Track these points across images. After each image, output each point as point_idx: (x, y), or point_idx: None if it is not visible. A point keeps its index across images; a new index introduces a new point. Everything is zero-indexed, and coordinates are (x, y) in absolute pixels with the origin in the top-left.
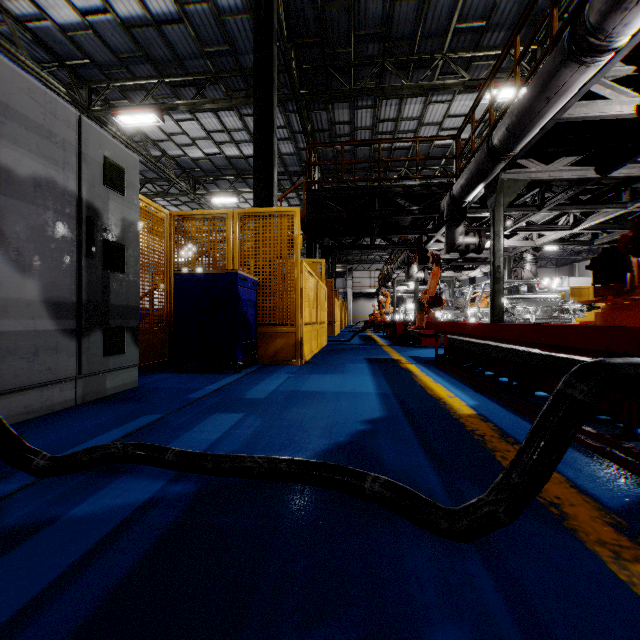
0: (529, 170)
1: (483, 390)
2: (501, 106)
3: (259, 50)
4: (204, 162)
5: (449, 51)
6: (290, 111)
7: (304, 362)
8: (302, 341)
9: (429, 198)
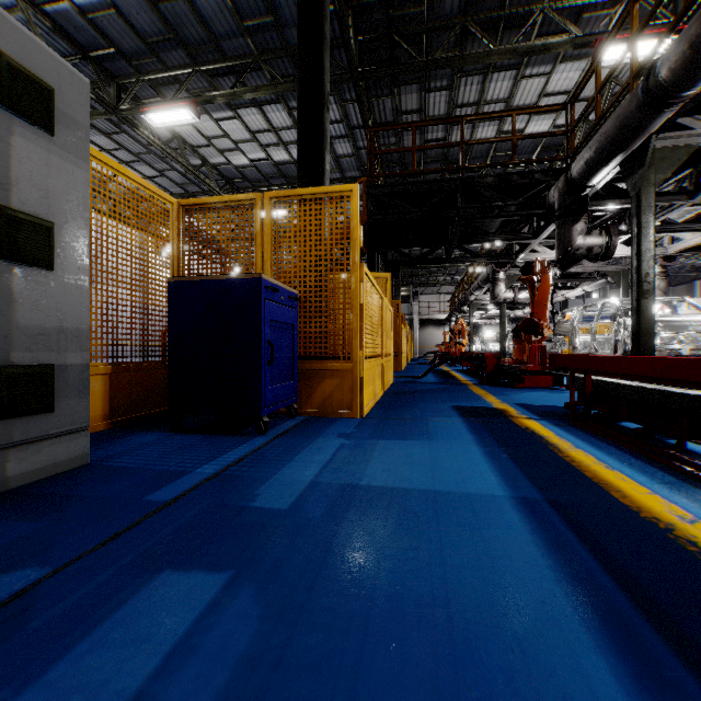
0: (694, 132)
1: None
2: (617, 76)
3: None
4: (249, 170)
5: (552, 1)
6: (347, 100)
7: (365, 413)
8: (362, 383)
9: (527, 192)
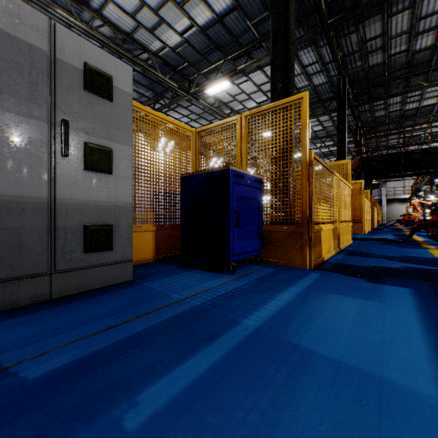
0: None
1: (433, 239)
2: None
3: (339, 111)
4: None
5: None
6: None
7: (365, 233)
8: (364, 226)
9: None
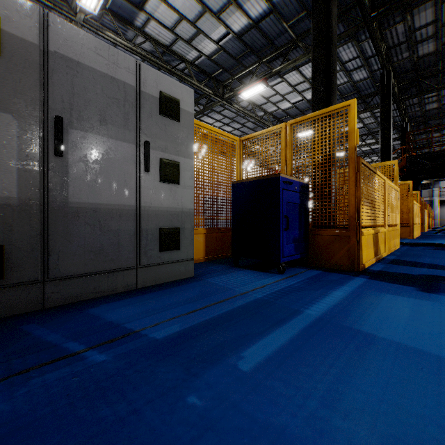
0: None
1: None
2: None
3: (383, 107)
4: None
5: None
6: None
7: (413, 238)
8: (413, 230)
9: None
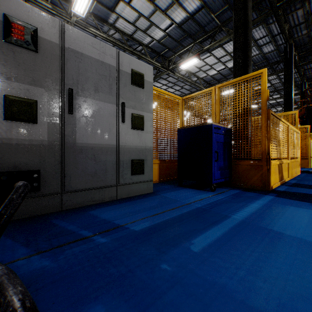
0: None
1: None
2: None
3: (286, 71)
4: None
5: None
6: None
7: (310, 167)
8: (309, 161)
9: None
